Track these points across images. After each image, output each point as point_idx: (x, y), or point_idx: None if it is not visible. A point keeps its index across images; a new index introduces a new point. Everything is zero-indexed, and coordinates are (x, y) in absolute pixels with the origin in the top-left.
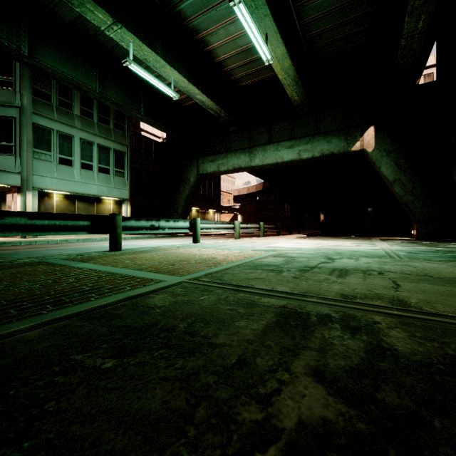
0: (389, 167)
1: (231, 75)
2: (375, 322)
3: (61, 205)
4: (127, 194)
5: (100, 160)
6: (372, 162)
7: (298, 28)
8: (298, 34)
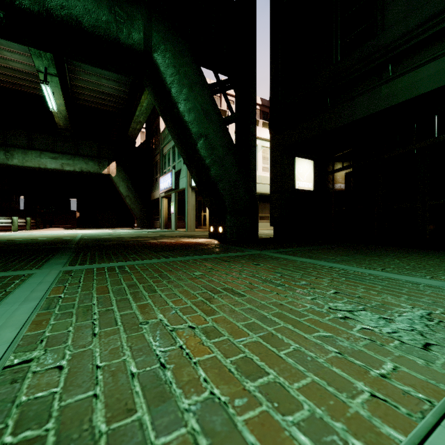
0: (124, 188)
1: None
2: (131, 237)
3: None
4: None
5: None
6: (115, 183)
7: (69, 84)
8: (68, 86)
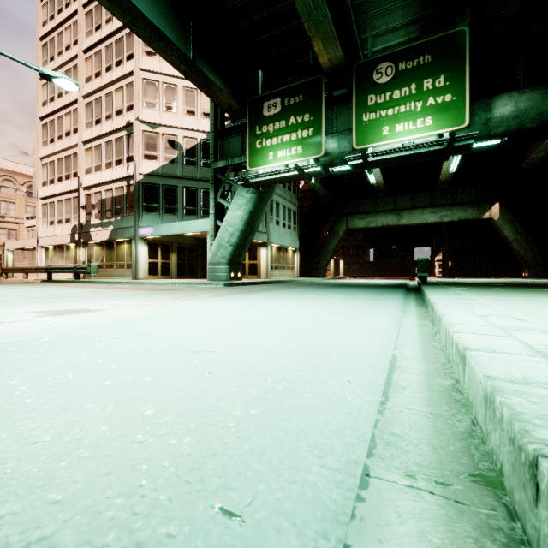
0: (509, 231)
1: None
2: None
3: (275, 255)
4: (298, 245)
5: (287, 219)
6: (497, 227)
7: None
8: None
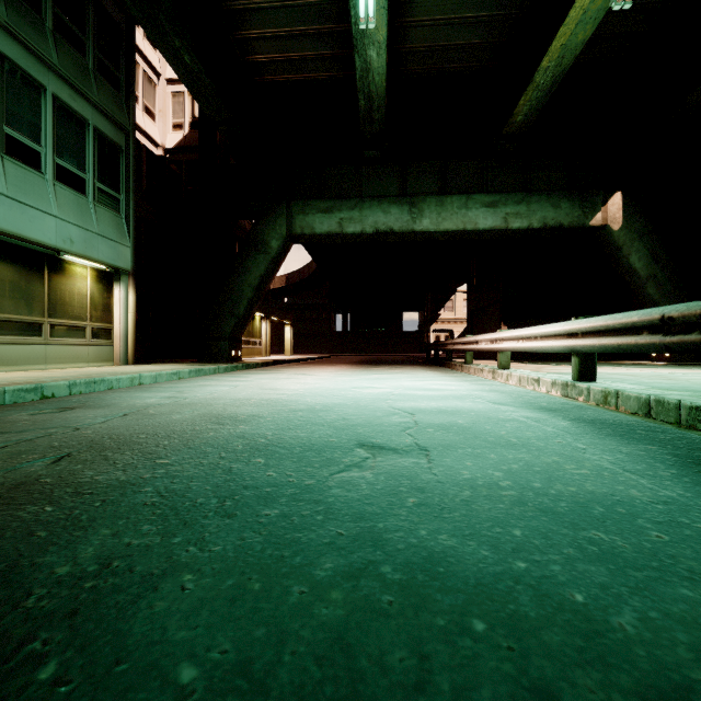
0: (642, 257)
1: (402, 40)
2: None
3: None
4: (127, 257)
5: (59, 146)
6: (613, 248)
7: None
8: None
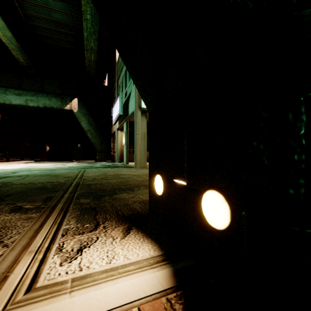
0: (85, 123)
1: None
2: None
3: None
4: None
5: None
6: (77, 118)
7: (21, 13)
8: (22, 17)
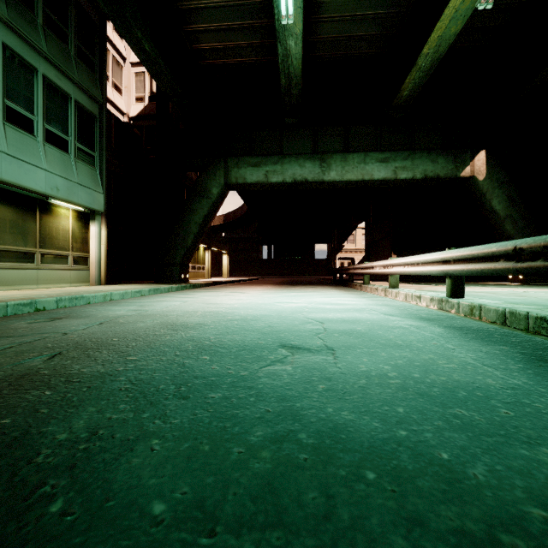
0: (501, 201)
1: (314, 32)
2: None
3: None
4: (100, 201)
5: (48, 115)
6: (479, 194)
7: None
8: None
